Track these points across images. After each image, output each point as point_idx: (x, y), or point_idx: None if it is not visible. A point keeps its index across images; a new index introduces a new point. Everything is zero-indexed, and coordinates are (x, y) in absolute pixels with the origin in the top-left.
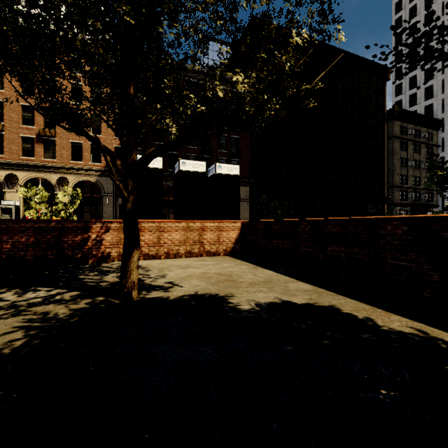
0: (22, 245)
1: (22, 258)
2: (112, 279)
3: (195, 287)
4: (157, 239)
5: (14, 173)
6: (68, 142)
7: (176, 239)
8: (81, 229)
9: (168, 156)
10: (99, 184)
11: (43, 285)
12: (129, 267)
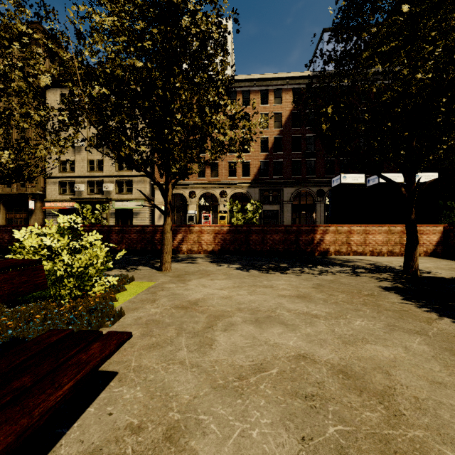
0: (276, 241)
1: (277, 250)
2: (365, 265)
3: (452, 274)
4: (363, 240)
5: (193, 191)
6: (227, 162)
7: (378, 240)
8: (310, 231)
9: (306, 163)
10: (248, 194)
11: (326, 265)
12: (414, 255)
